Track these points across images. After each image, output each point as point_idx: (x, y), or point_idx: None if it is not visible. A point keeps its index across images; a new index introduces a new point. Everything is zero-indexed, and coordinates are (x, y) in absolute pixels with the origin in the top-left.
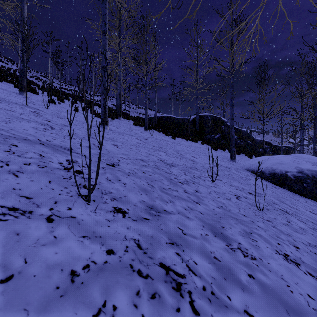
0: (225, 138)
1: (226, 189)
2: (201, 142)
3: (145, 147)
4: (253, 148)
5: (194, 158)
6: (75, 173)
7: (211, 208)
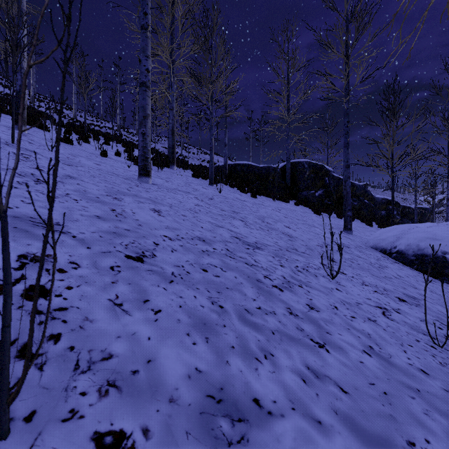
0: (330, 197)
1: (359, 295)
2: (295, 202)
3: (210, 213)
4: (372, 211)
5: (290, 230)
6: (18, 298)
7: (354, 361)
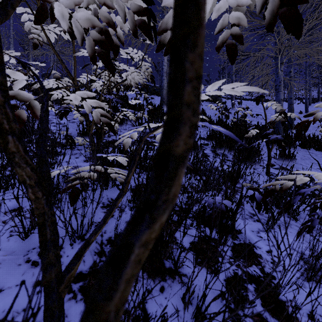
0: None
1: None
2: None
3: None
4: None
5: None
6: None
7: None
